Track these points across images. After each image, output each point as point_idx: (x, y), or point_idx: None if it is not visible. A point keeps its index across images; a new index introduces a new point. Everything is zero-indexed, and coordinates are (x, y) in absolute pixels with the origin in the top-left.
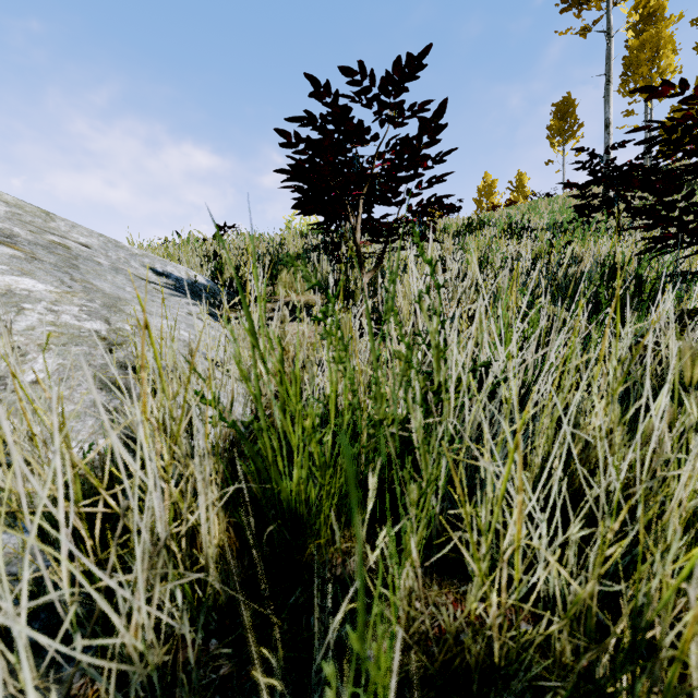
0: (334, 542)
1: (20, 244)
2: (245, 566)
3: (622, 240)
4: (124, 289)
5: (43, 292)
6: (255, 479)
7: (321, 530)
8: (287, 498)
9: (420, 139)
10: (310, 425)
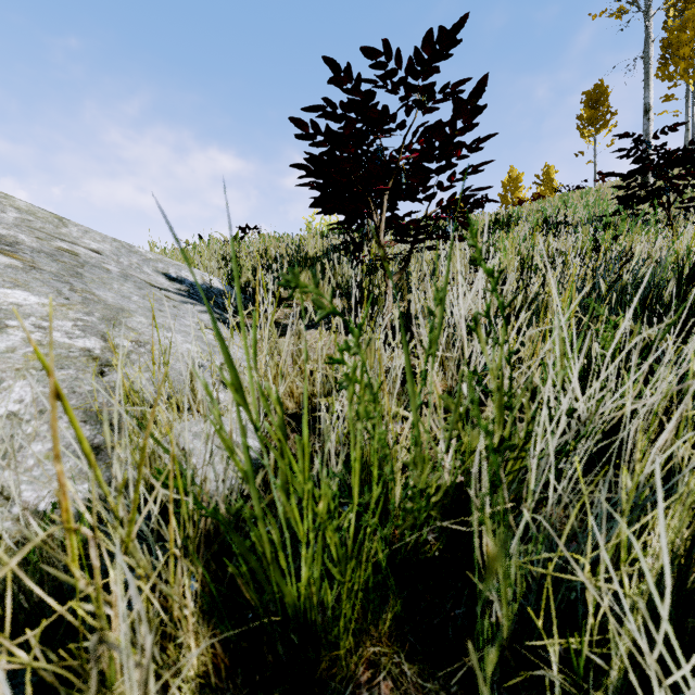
0: (357, 649)
1: (21, 252)
2: (239, 685)
3: (673, 234)
4: (130, 298)
5: (34, 306)
6: (248, 582)
7: (340, 639)
8: (293, 604)
9: (454, 123)
10: (324, 509)
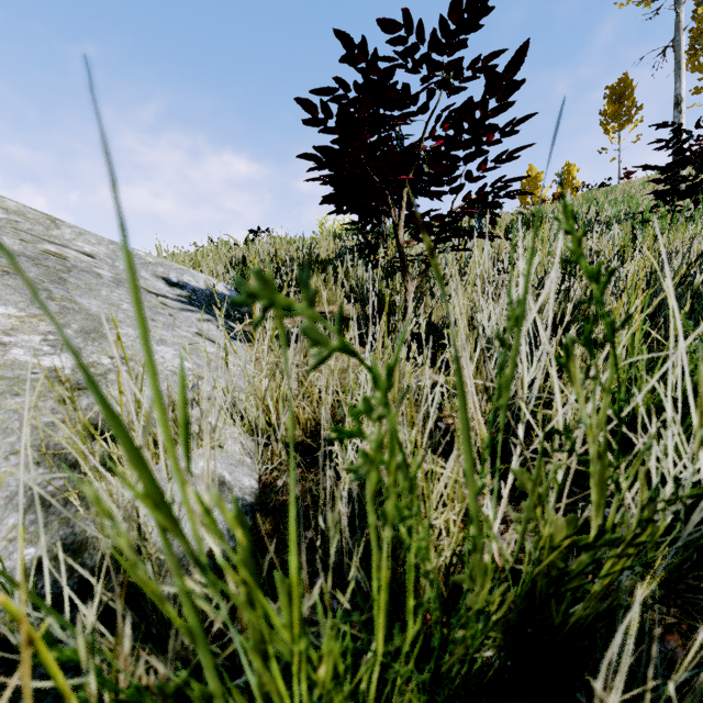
0: None
1: None
2: None
3: None
4: (119, 306)
5: None
6: None
7: None
8: None
9: (486, 103)
10: (327, 675)
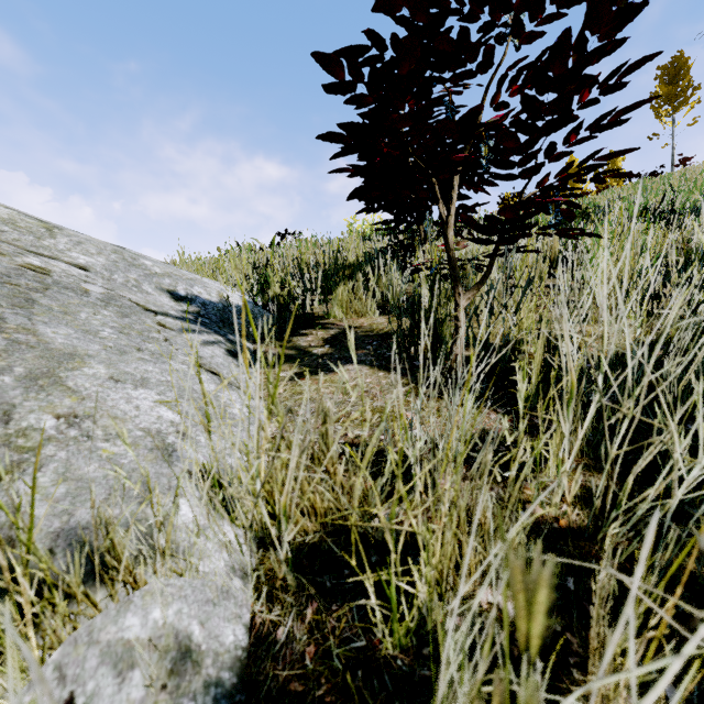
0: None
1: None
2: None
3: None
4: (97, 334)
5: None
6: None
7: None
8: None
9: (582, 43)
10: None
